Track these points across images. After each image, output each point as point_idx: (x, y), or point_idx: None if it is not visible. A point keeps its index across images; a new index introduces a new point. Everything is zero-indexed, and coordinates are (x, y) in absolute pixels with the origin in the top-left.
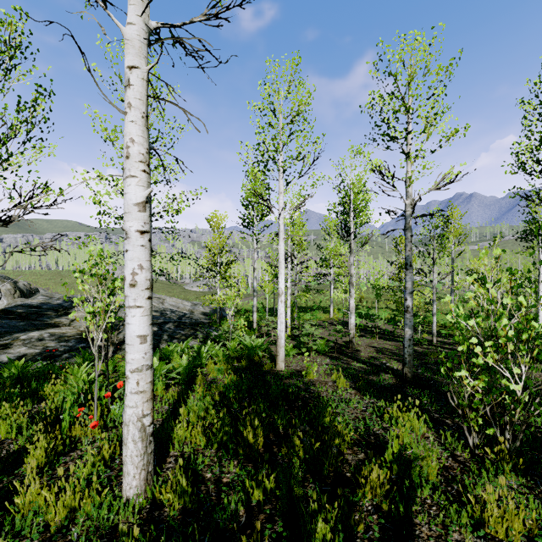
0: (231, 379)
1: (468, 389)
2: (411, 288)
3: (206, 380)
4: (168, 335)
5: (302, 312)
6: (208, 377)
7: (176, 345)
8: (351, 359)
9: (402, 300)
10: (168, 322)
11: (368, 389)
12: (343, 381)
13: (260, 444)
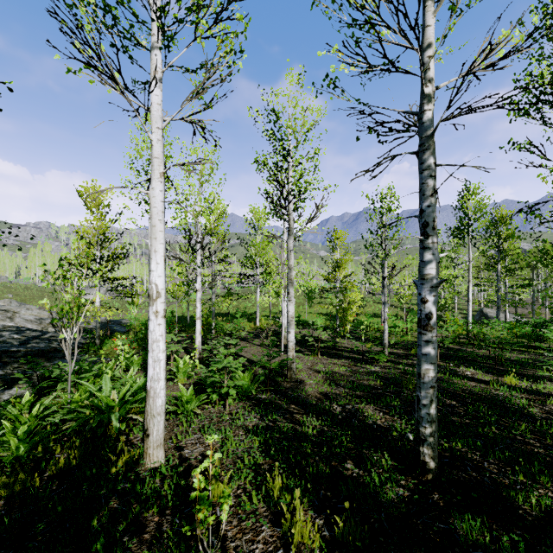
0: None
1: None
2: (435, 276)
3: None
4: None
5: (223, 321)
6: None
7: None
8: (295, 406)
9: (344, 303)
10: None
11: None
12: (301, 527)
13: None
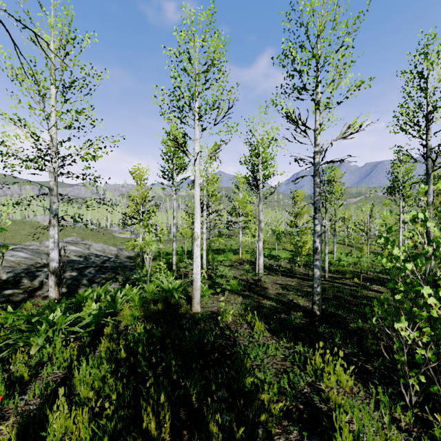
0: (144, 327)
1: (409, 342)
2: (319, 231)
3: (117, 329)
4: (87, 280)
5: (216, 254)
6: (121, 325)
7: (93, 290)
8: (262, 297)
9: (299, 242)
10: (89, 266)
11: (283, 331)
12: (258, 323)
13: (166, 432)
